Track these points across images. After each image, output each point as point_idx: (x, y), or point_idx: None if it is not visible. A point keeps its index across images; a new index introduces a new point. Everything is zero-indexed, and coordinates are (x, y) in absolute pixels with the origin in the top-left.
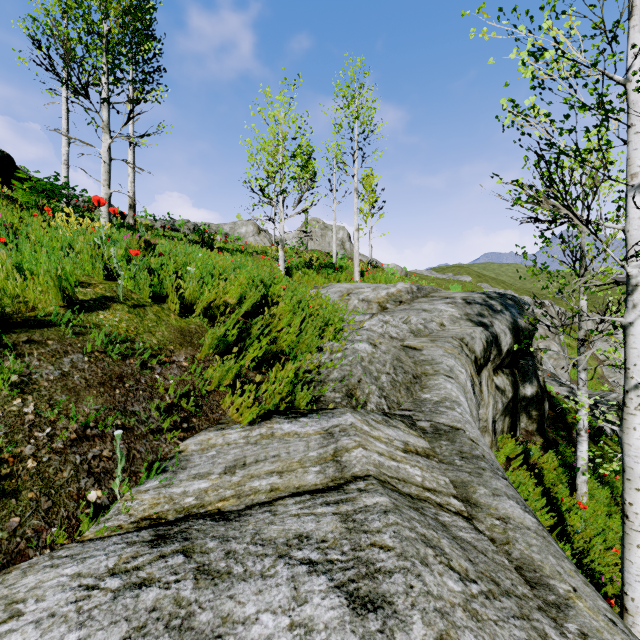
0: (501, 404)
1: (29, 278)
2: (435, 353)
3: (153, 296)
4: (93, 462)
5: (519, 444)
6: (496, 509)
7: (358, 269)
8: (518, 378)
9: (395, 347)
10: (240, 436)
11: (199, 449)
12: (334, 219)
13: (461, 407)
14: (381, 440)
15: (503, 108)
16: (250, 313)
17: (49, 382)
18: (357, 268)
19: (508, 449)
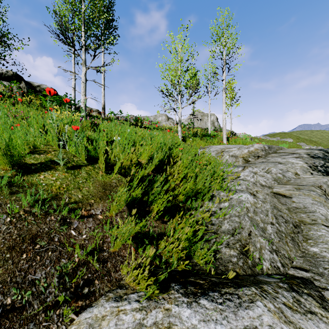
0: None
1: None
2: (305, 201)
3: (89, 158)
4: None
5: None
6: None
7: (225, 136)
8: None
9: (268, 194)
10: (133, 322)
11: None
12: (209, 109)
13: None
14: None
15: None
16: (158, 168)
17: None
18: (225, 136)
19: None
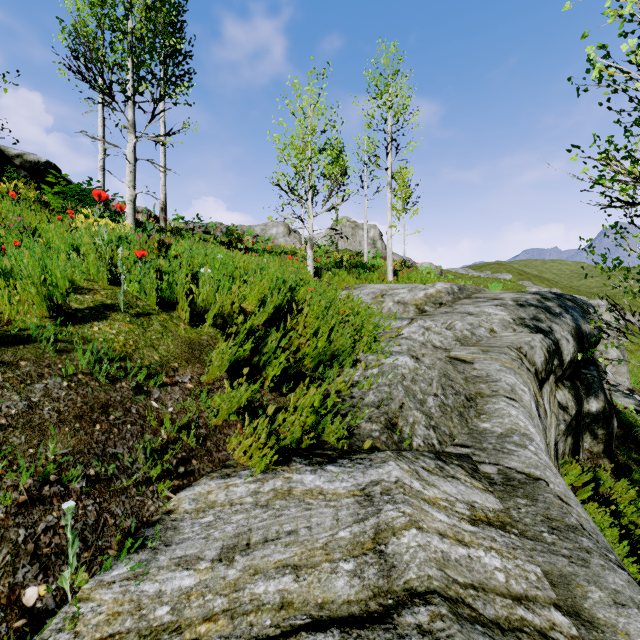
0: (563, 423)
1: (12, 285)
2: (490, 367)
3: (162, 302)
4: (43, 538)
5: (583, 468)
6: (627, 635)
7: (391, 268)
8: (581, 392)
9: (440, 359)
10: (248, 491)
11: (193, 509)
12: (365, 217)
13: (534, 443)
14: (439, 505)
15: (589, 58)
16: (273, 320)
17: (8, 418)
18: (390, 267)
19: (573, 477)
